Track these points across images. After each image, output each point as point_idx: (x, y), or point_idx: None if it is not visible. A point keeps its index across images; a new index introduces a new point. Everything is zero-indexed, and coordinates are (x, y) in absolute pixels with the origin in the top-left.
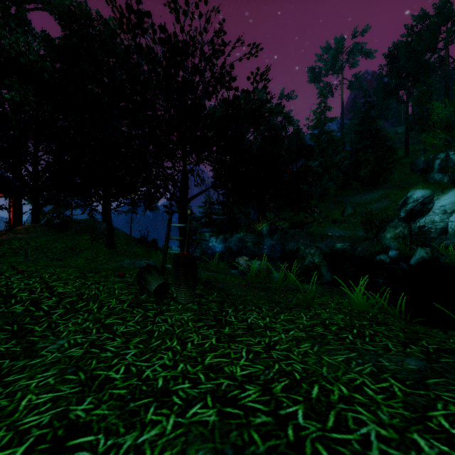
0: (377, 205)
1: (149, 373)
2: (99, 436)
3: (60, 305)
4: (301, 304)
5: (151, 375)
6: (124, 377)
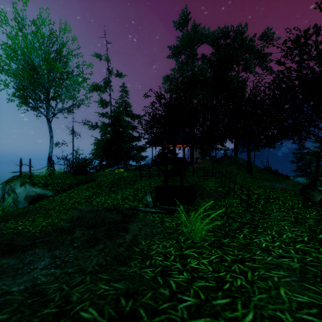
0: None
1: None
2: None
3: (261, 198)
4: None
5: None
6: None
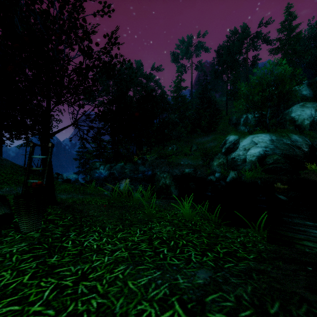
0: (210, 144)
1: None
2: None
3: None
4: (143, 219)
5: None
6: None
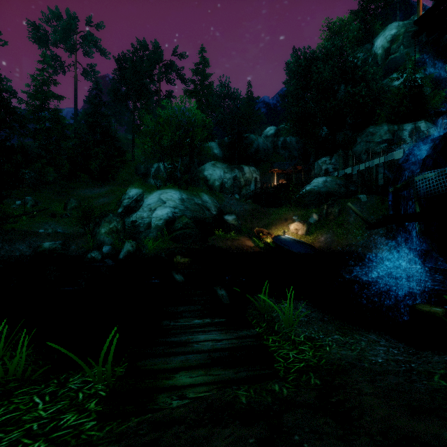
0: (103, 200)
1: None
2: None
3: None
4: None
5: None
6: None
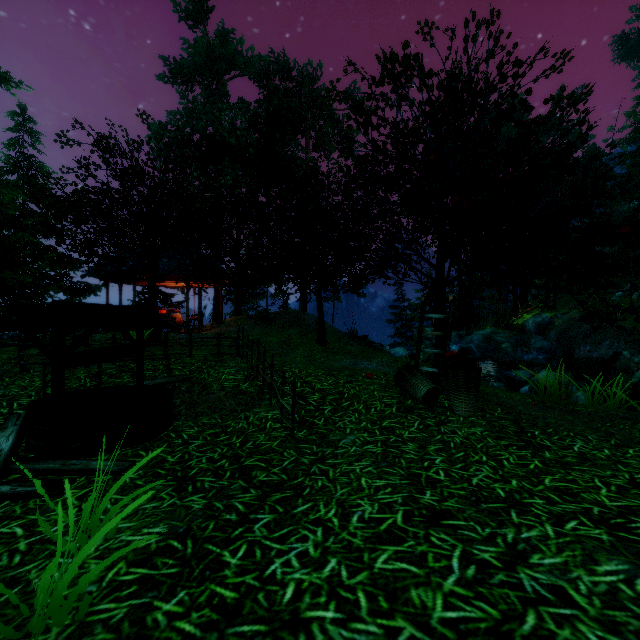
0: None
1: (478, 482)
2: (470, 523)
3: (326, 401)
4: None
5: (482, 484)
6: (449, 480)
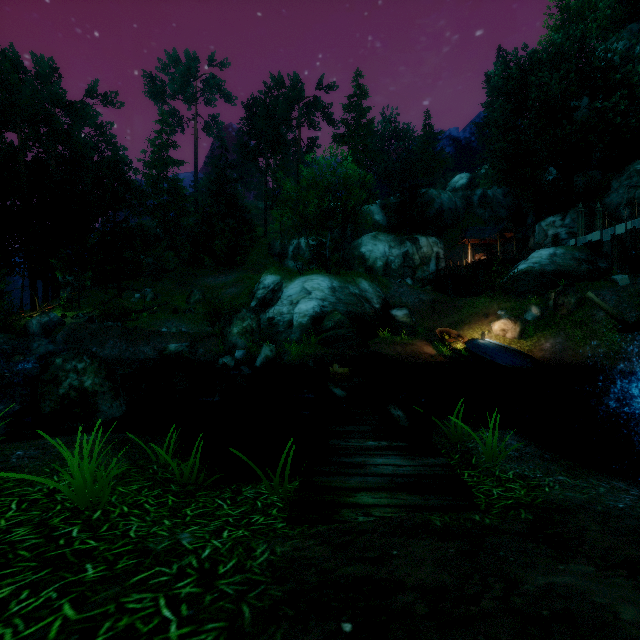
0: (231, 291)
1: None
2: None
3: None
4: None
5: None
6: None
